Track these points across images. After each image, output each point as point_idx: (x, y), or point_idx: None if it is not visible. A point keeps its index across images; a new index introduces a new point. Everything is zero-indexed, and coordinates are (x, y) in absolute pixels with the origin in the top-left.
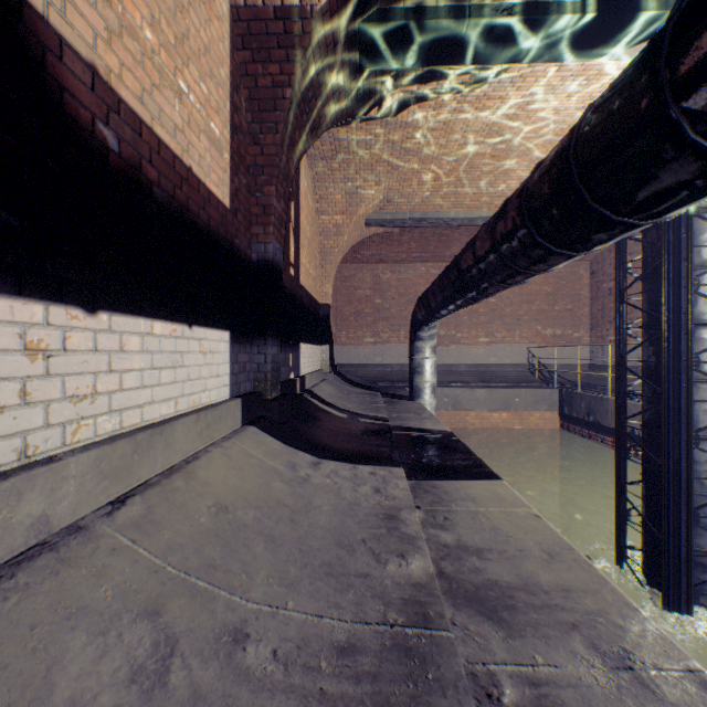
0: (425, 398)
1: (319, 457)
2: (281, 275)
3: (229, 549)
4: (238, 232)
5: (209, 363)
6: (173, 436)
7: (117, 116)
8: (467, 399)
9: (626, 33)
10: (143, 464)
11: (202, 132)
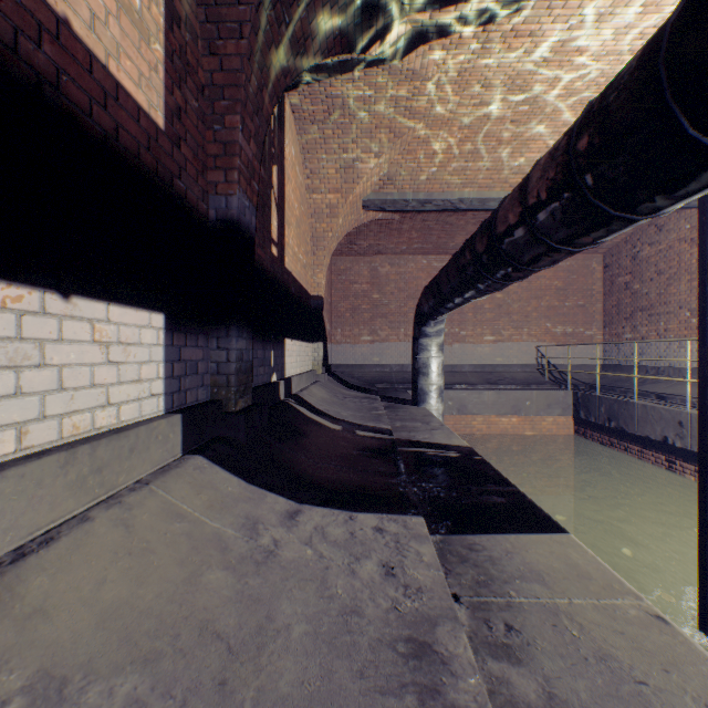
0: (431, 402)
1: (299, 501)
2: (252, 244)
3: None
4: (181, 171)
5: (116, 361)
6: None
7: None
8: (474, 402)
9: None
10: None
11: None
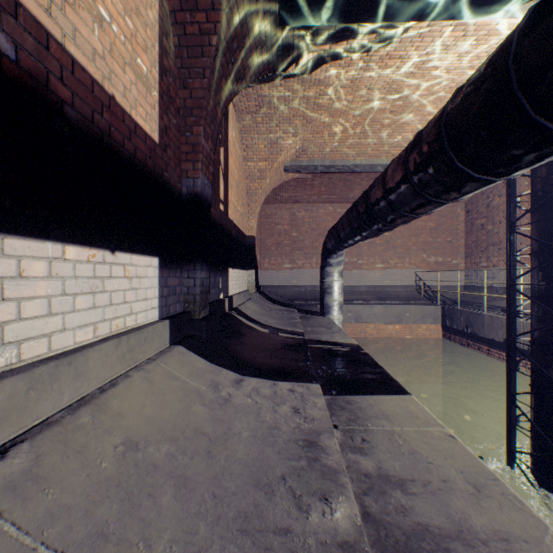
0: (334, 314)
1: (242, 374)
2: (209, 208)
3: (129, 505)
4: (167, 166)
5: (135, 288)
6: (87, 365)
7: (13, 19)
8: (367, 314)
9: None
10: (43, 400)
11: (127, 64)
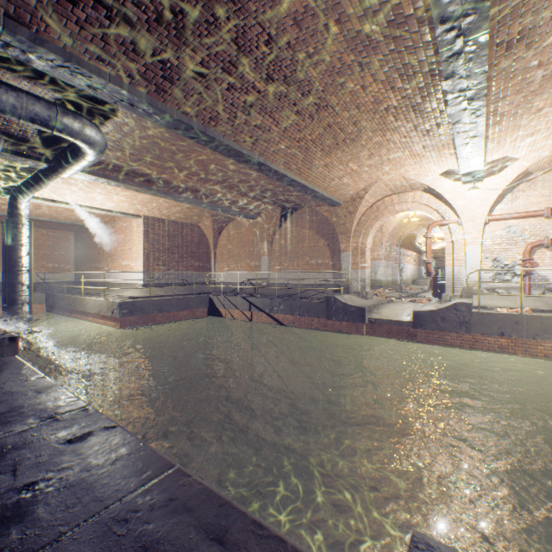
0: None
1: None
2: None
3: None
4: None
5: None
6: None
7: None
8: None
9: (3, 195)
10: None
11: None
